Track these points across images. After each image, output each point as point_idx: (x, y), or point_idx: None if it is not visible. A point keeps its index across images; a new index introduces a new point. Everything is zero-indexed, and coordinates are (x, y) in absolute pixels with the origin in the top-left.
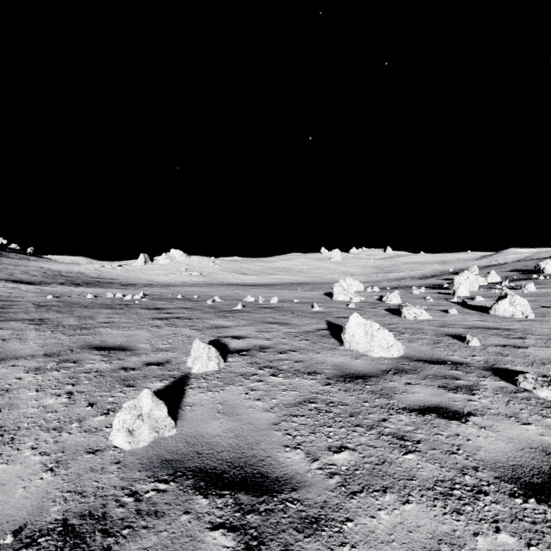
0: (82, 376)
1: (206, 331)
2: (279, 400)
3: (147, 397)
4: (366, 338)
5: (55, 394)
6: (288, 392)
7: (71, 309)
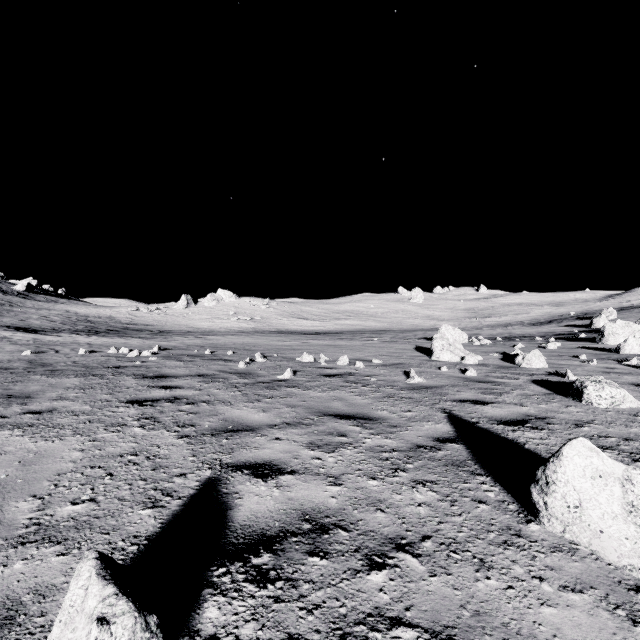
0: None
1: (204, 445)
2: None
3: None
4: (632, 526)
5: None
6: None
7: (23, 377)
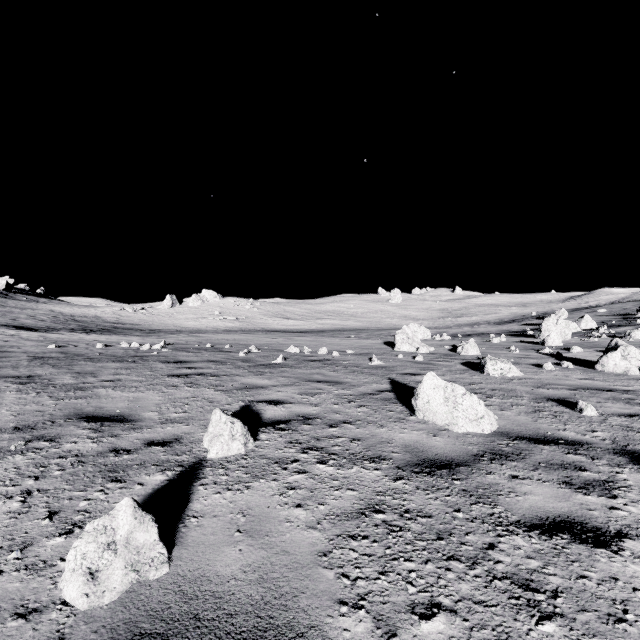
0: (53, 463)
1: (234, 394)
2: (329, 507)
3: (126, 511)
4: (446, 407)
5: (5, 495)
6: (343, 491)
7: (72, 362)
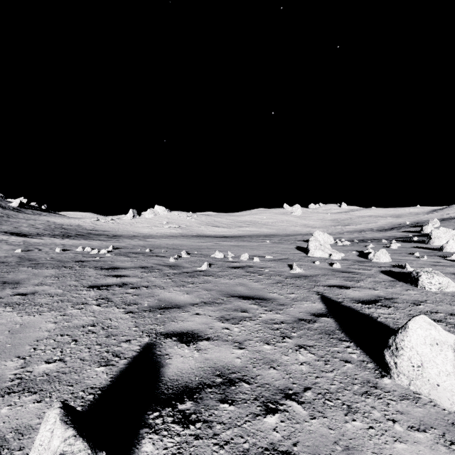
0: None
1: (143, 318)
2: None
3: None
4: None
5: None
6: None
7: (14, 268)
